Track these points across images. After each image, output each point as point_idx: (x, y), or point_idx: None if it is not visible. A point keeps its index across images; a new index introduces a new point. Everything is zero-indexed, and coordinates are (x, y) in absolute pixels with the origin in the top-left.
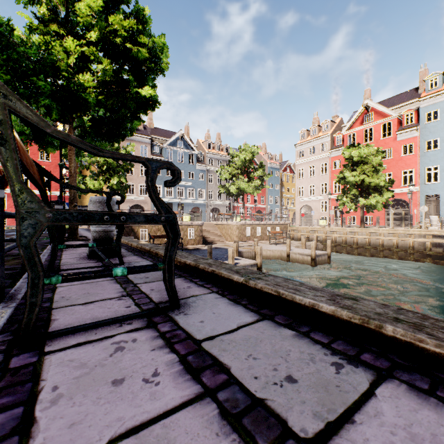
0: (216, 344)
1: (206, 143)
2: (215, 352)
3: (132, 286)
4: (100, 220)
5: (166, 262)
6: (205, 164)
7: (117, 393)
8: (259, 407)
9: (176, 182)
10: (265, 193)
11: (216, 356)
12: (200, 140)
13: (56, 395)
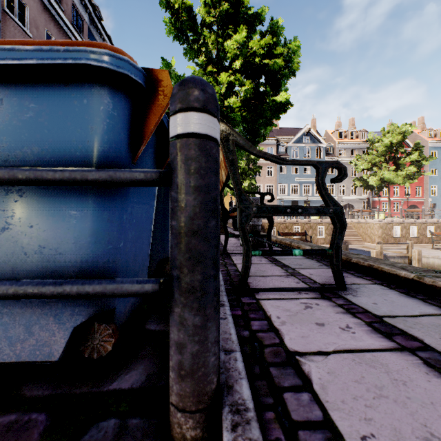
0: (399, 321)
1: (336, 133)
2: (400, 327)
3: (291, 269)
4: (284, 212)
5: (333, 248)
6: (335, 156)
7: (323, 329)
8: None
9: (342, 178)
10: (423, 182)
11: (402, 329)
12: (329, 131)
13: (281, 320)
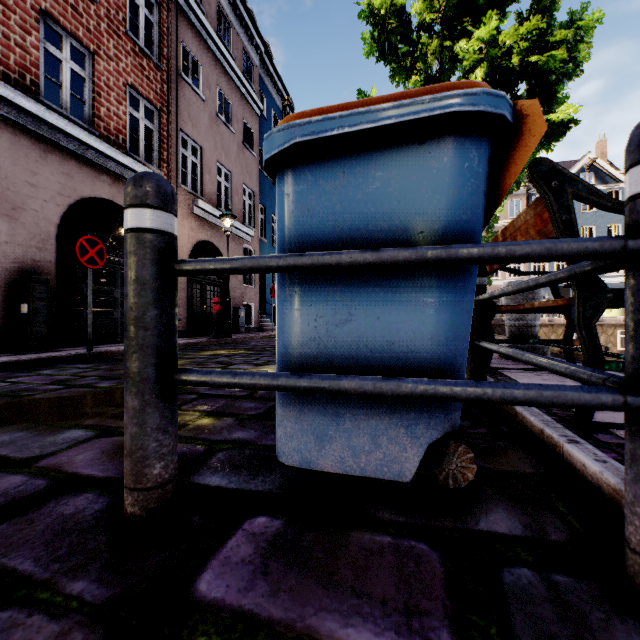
0: None
1: None
2: None
3: None
4: None
5: None
6: None
7: None
8: None
9: None
10: None
11: None
12: None
13: None
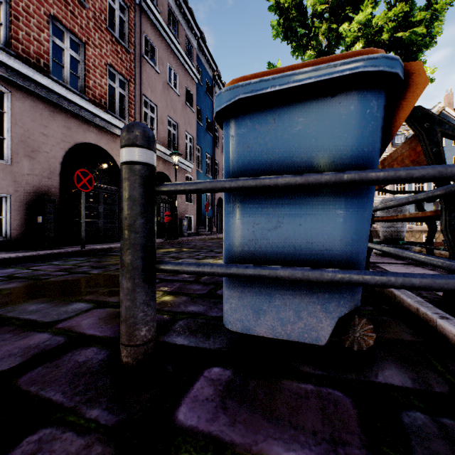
0: None
1: None
2: None
3: None
4: None
5: None
6: None
7: None
8: None
9: None
10: None
11: None
12: None
13: None
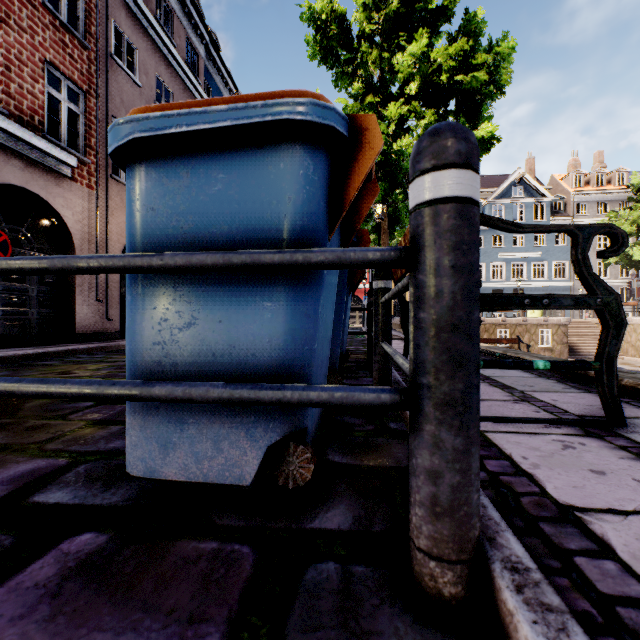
0: None
1: (570, 179)
2: None
3: (517, 392)
4: (520, 305)
5: (602, 360)
6: (568, 215)
7: (606, 480)
8: None
9: (619, 250)
10: None
11: None
12: (557, 175)
13: (531, 462)
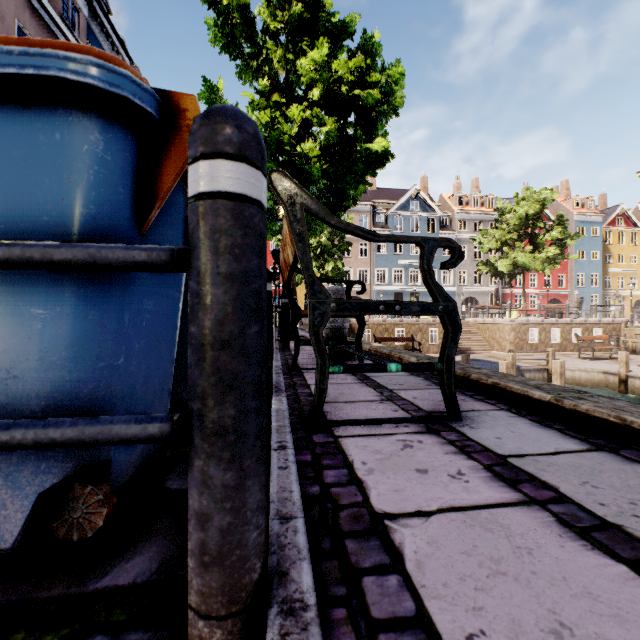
0: (529, 463)
1: (454, 199)
2: (530, 470)
3: (387, 391)
4: (376, 310)
5: (443, 361)
6: (453, 230)
7: (426, 479)
8: (614, 530)
9: (456, 262)
10: (567, 268)
11: (532, 473)
12: (445, 195)
13: (368, 468)
